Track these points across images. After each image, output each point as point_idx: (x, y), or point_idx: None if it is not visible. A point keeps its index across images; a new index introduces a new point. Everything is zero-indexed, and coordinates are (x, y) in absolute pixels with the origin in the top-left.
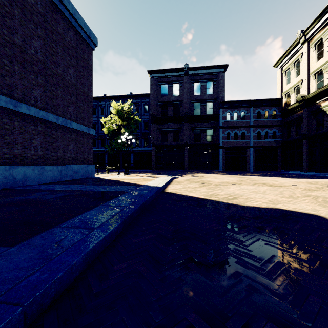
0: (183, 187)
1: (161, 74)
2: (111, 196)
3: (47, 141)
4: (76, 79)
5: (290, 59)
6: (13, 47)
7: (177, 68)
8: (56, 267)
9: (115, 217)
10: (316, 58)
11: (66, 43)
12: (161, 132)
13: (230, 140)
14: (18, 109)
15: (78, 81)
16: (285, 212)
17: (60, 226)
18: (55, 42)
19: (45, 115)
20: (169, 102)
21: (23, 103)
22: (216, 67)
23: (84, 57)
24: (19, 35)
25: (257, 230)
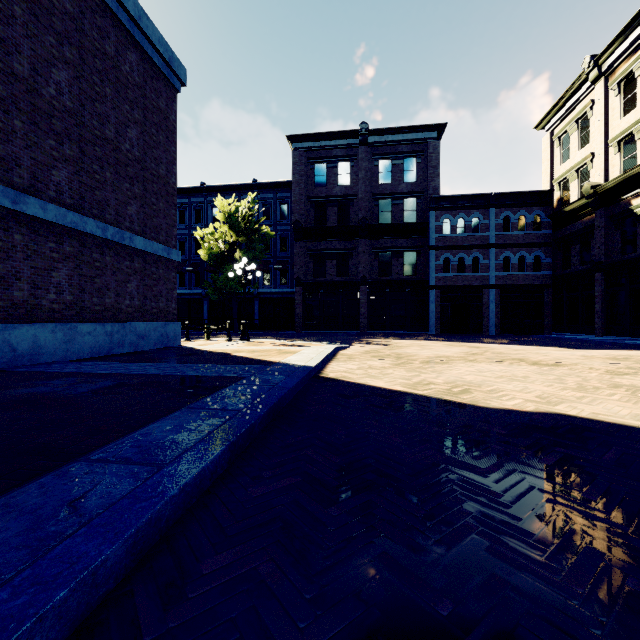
0: (359, 368)
1: (314, 142)
2: (211, 386)
3: (83, 274)
4: (142, 149)
5: (569, 113)
6: (11, 82)
7: (346, 132)
8: (53, 573)
9: (212, 435)
10: (622, 110)
11: (123, 77)
12: (313, 258)
13: (451, 273)
14: (21, 208)
15: (146, 154)
16: (576, 422)
17: (88, 458)
18: (100, 74)
19: (78, 220)
20: (329, 199)
21: (32, 196)
22: (423, 129)
23: (160, 106)
24: (23, 57)
25: (523, 465)
